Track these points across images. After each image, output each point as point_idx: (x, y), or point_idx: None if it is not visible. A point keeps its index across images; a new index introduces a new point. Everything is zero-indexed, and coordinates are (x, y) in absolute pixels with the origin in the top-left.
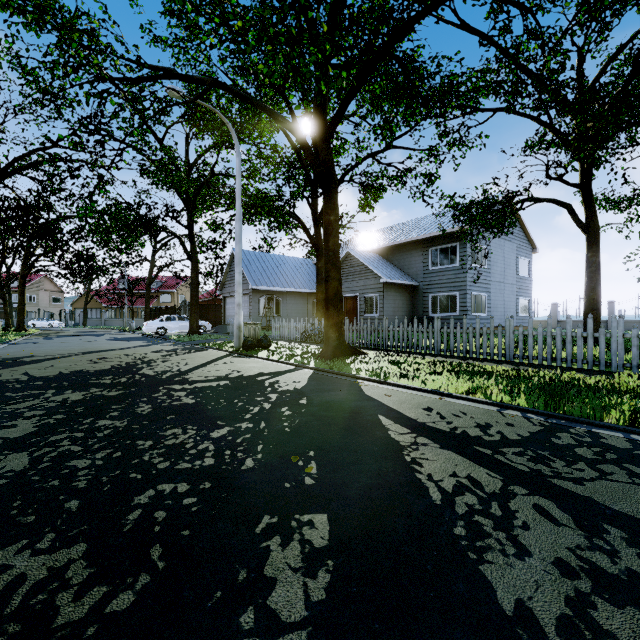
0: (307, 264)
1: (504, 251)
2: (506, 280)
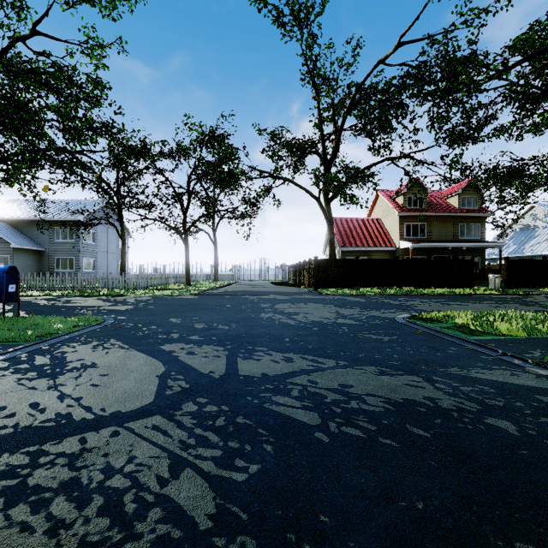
0: None
1: (108, 234)
2: (109, 251)
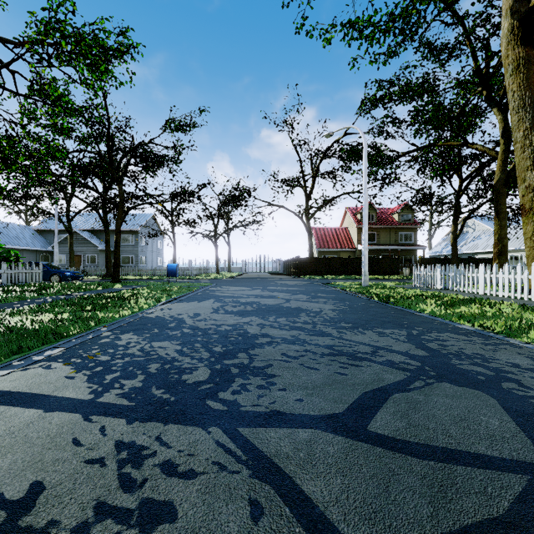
0: (29, 230)
1: (152, 238)
2: (153, 250)
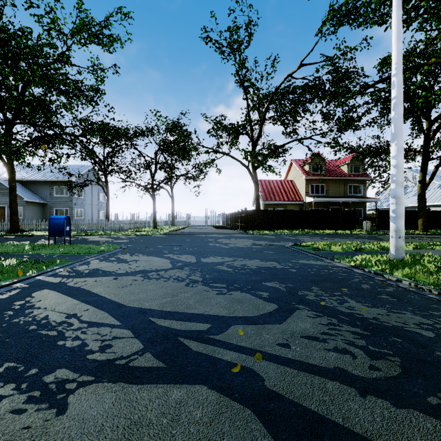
0: None
1: (92, 190)
2: (93, 203)
